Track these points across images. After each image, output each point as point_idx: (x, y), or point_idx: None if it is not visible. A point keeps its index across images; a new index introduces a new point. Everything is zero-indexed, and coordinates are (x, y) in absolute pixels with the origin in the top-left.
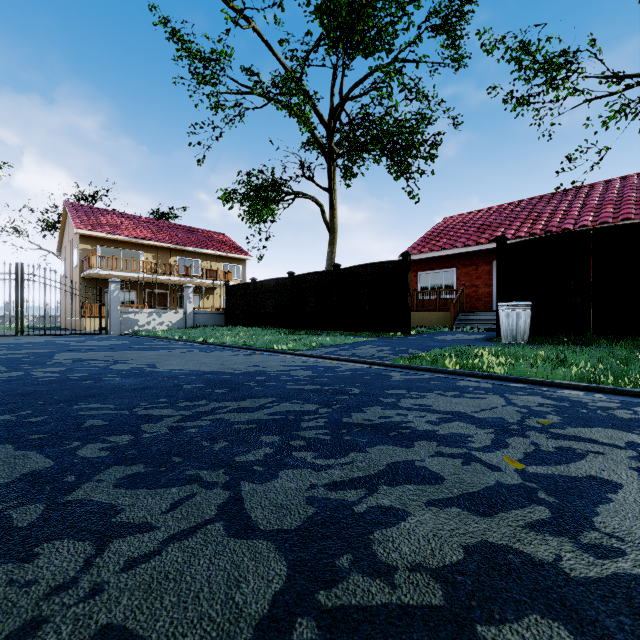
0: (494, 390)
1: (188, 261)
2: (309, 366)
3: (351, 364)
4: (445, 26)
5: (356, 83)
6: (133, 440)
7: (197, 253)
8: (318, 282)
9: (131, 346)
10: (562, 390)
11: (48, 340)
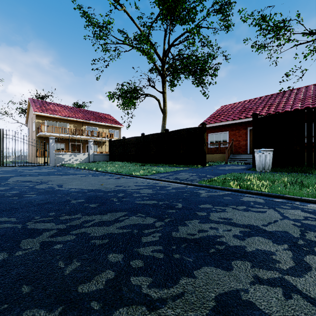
0: (267, 204)
1: (91, 128)
2: (151, 186)
3: (175, 184)
4: (221, 9)
5: (176, 38)
6: (4, 260)
7: (96, 124)
8: (157, 138)
9: (56, 172)
10: (309, 204)
11: (14, 169)
